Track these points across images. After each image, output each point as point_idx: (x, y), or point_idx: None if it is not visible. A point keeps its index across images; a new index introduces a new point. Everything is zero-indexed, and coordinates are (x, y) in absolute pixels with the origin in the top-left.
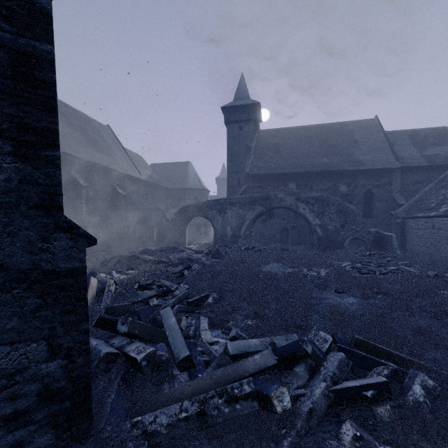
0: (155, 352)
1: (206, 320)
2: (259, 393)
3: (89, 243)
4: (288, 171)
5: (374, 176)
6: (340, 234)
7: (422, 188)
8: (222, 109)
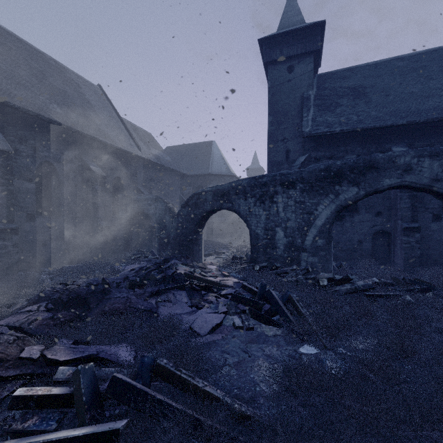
0: None
1: None
2: None
3: None
4: (392, 121)
5: None
6: None
7: None
8: (261, 44)
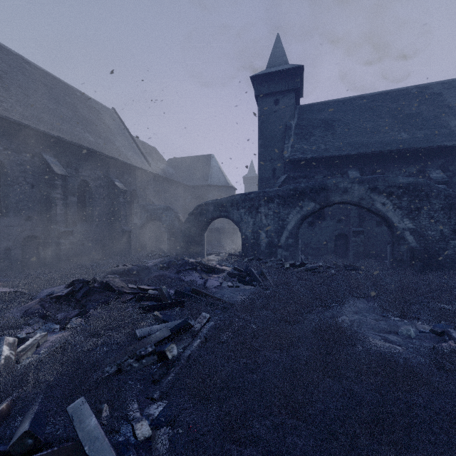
0: None
1: None
2: None
3: None
4: (348, 152)
5: None
6: (451, 244)
7: None
8: (252, 79)
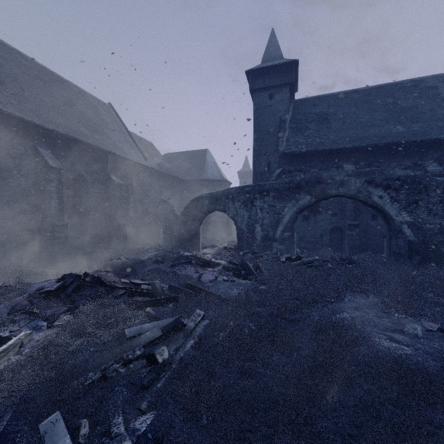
0: None
1: None
2: None
3: None
4: (343, 145)
5: None
6: None
7: None
8: (247, 74)
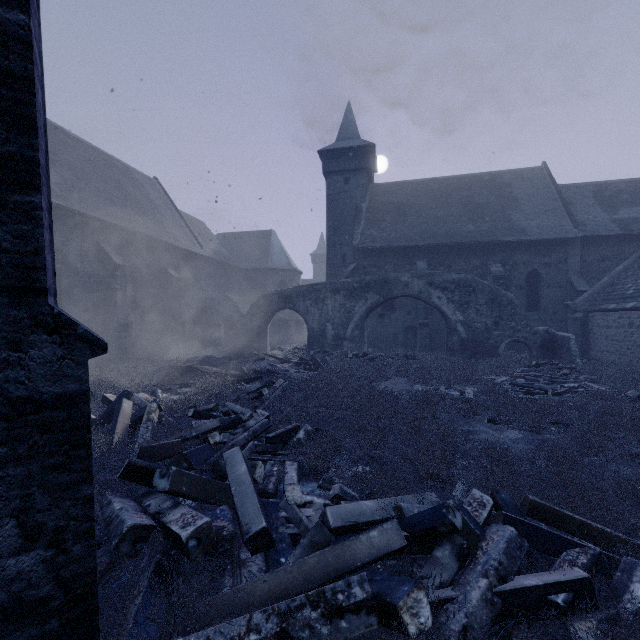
0: (211, 525)
1: (294, 466)
2: (378, 599)
3: (94, 352)
4: (416, 243)
5: (542, 250)
6: (492, 334)
7: (612, 268)
8: (320, 154)
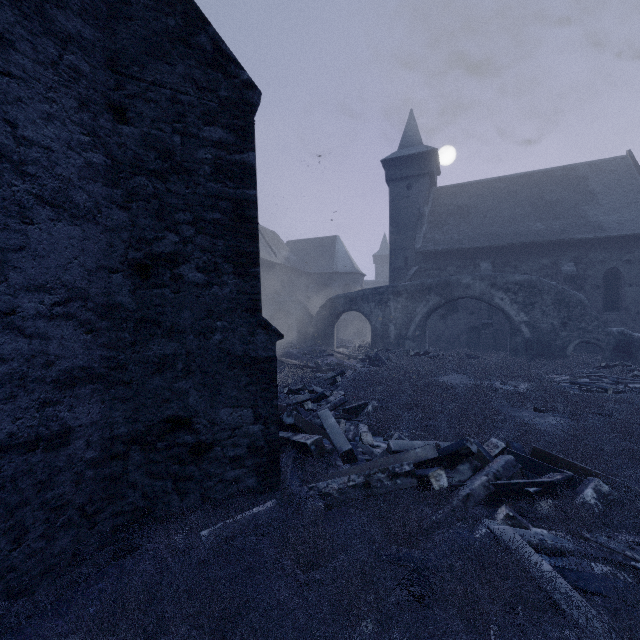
0: (322, 439)
1: (365, 427)
2: (418, 476)
3: (278, 338)
4: (479, 244)
5: (623, 247)
6: (560, 335)
7: None
8: (383, 163)
